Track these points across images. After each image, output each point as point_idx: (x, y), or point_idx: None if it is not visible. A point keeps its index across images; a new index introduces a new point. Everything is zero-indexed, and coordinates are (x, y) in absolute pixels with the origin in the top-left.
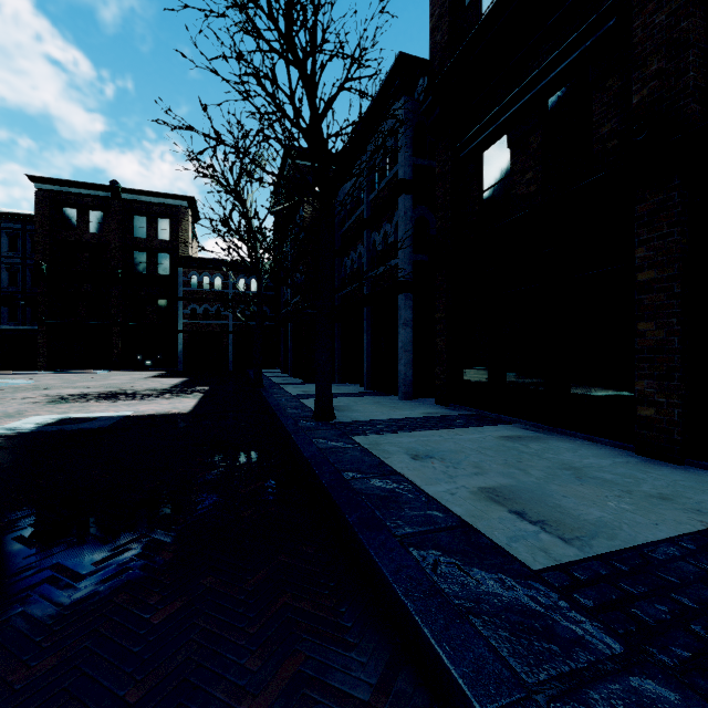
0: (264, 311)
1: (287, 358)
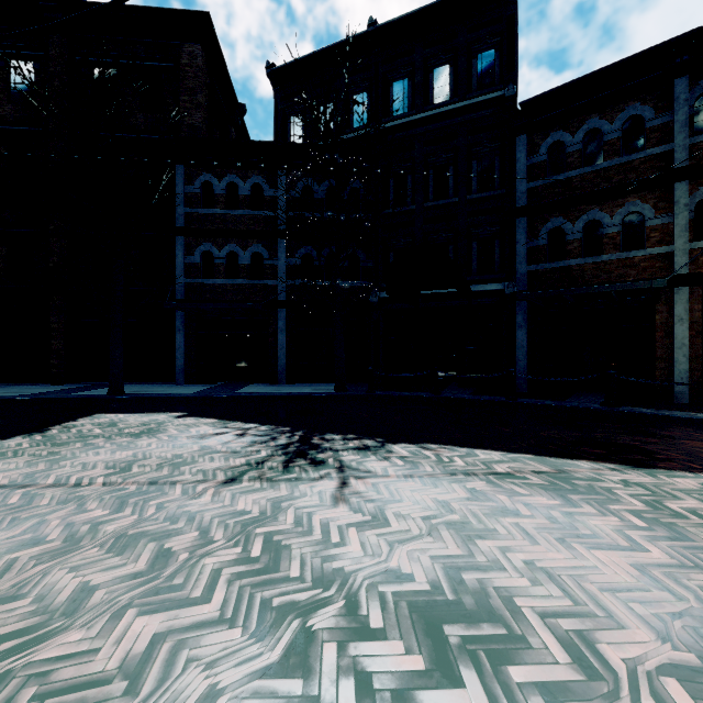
0: None
1: None
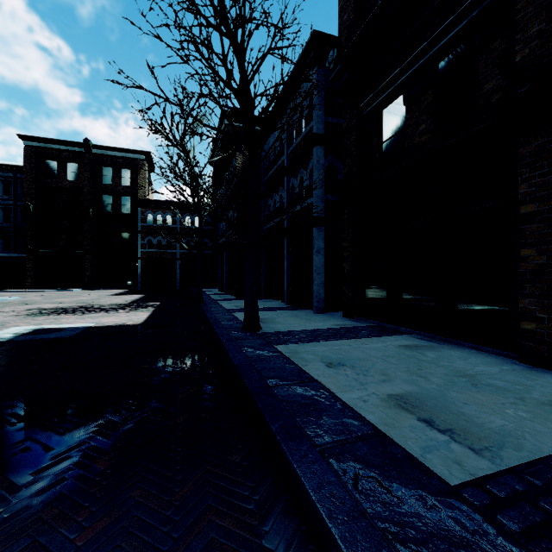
0: (205, 242)
1: (223, 279)
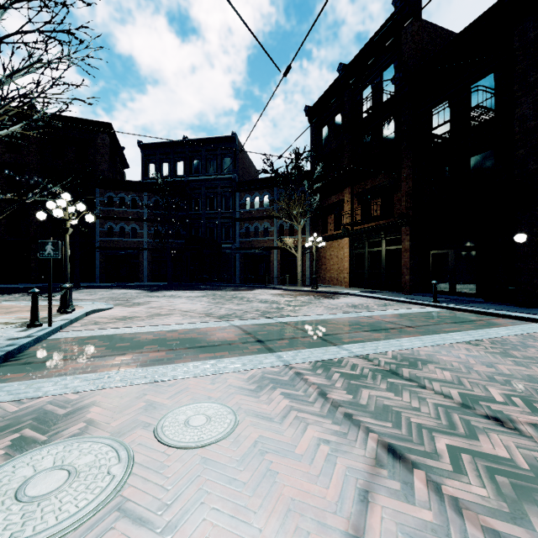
0: None
1: None
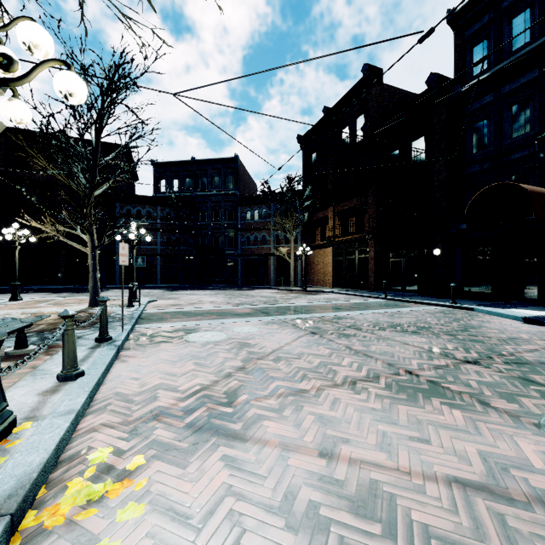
0: None
1: None
